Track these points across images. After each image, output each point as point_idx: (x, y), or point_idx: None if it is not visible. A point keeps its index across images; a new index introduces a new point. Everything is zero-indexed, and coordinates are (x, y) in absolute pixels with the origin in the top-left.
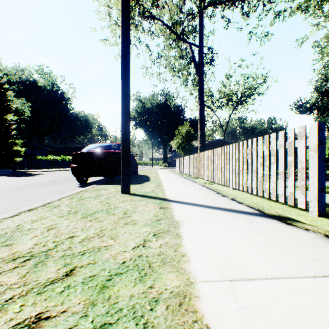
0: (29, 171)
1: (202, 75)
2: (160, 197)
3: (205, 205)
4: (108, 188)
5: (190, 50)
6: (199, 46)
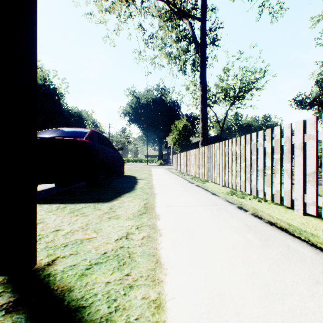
0: None
1: (204, 55)
2: None
3: None
4: None
5: (190, 27)
6: (201, 18)
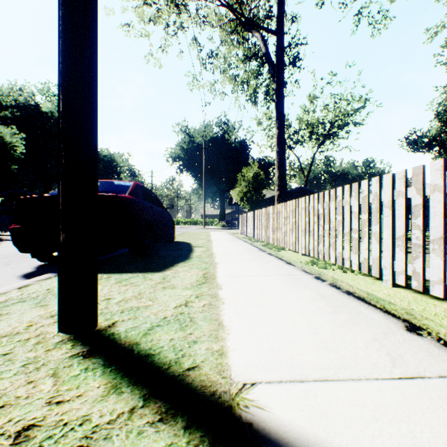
0: (4, 234)
1: (281, 81)
2: (200, 375)
3: None
4: None
5: (263, 42)
6: (277, 31)
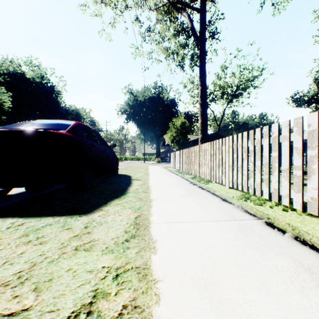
0: None
1: (204, 48)
2: None
3: None
4: None
5: (189, 19)
6: (201, 9)
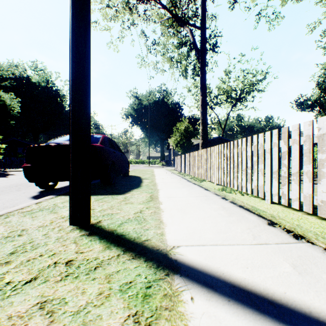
0: (8, 170)
1: (204, 62)
2: (151, 243)
3: (309, 314)
4: (63, 205)
5: (191, 34)
6: (201, 27)
